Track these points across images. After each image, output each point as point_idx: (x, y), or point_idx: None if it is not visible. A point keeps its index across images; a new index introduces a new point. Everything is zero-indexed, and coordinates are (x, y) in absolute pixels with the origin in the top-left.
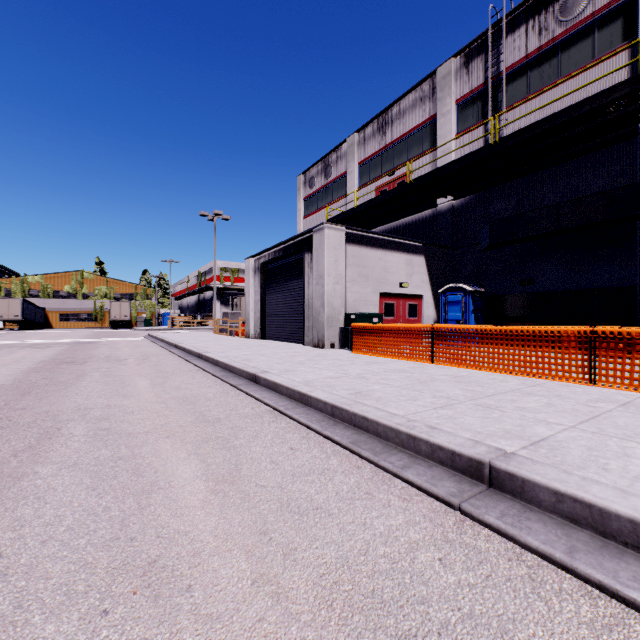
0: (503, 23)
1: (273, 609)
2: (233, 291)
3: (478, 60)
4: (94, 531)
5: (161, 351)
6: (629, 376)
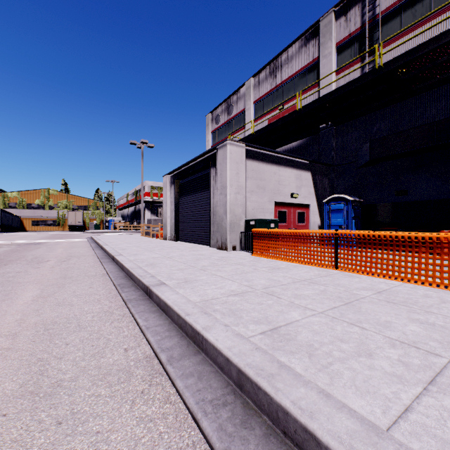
0: None
1: None
2: (160, 204)
3: (356, 8)
4: None
5: (87, 252)
6: None
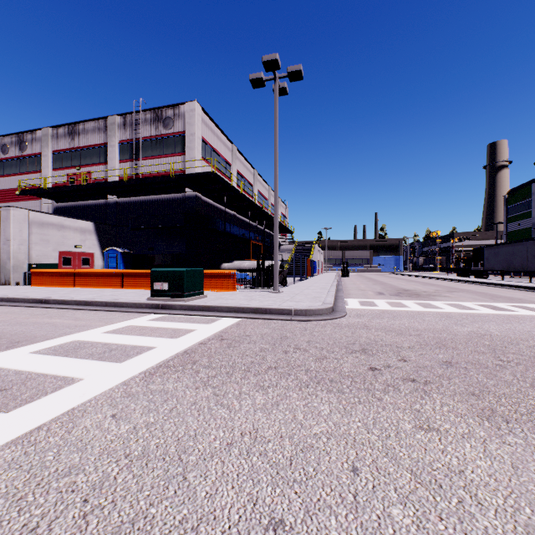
0: (140, 114)
1: None
2: None
3: (130, 125)
4: None
5: None
6: (130, 285)
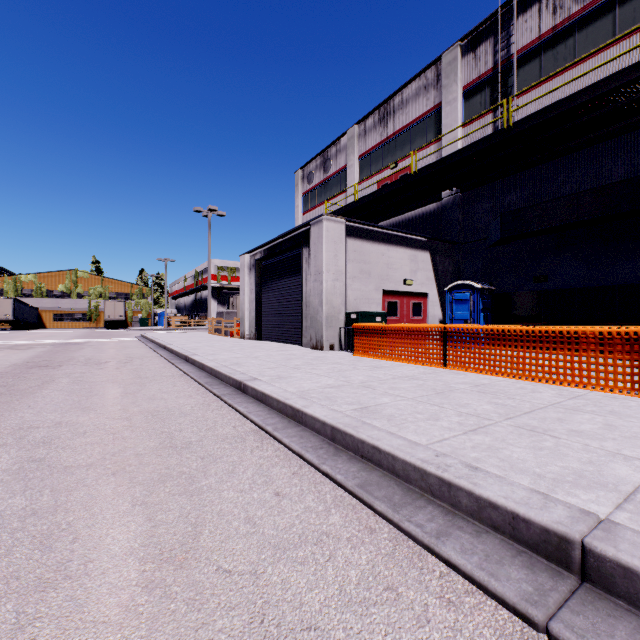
0: (514, 2)
1: None
2: (230, 290)
3: (486, 43)
4: None
5: (148, 353)
6: None
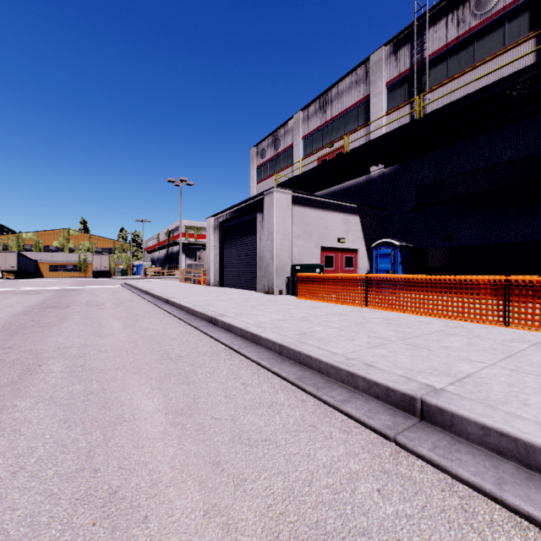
0: (426, 17)
1: (223, 540)
2: (196, 246)
3: (405, 48)
4: (62, 462)
5: (134, 297)
6: (539, 319)
